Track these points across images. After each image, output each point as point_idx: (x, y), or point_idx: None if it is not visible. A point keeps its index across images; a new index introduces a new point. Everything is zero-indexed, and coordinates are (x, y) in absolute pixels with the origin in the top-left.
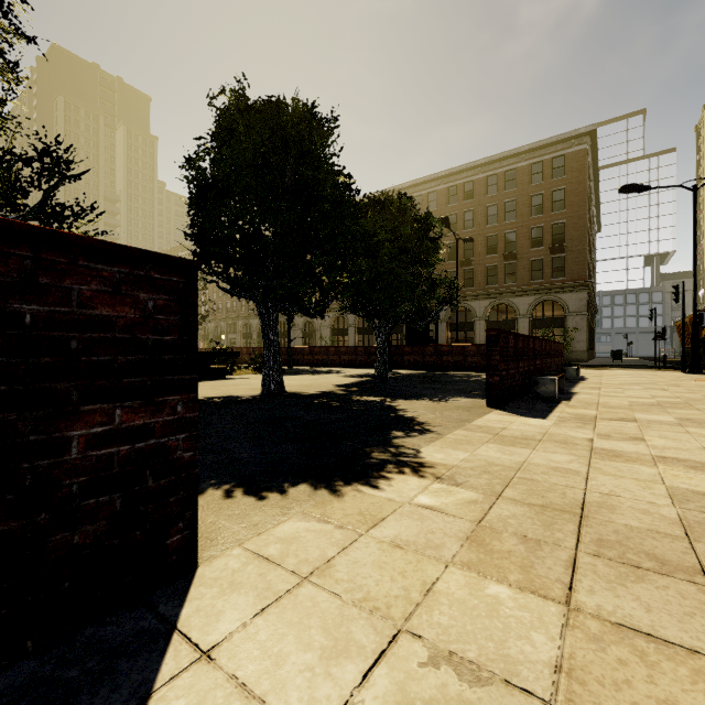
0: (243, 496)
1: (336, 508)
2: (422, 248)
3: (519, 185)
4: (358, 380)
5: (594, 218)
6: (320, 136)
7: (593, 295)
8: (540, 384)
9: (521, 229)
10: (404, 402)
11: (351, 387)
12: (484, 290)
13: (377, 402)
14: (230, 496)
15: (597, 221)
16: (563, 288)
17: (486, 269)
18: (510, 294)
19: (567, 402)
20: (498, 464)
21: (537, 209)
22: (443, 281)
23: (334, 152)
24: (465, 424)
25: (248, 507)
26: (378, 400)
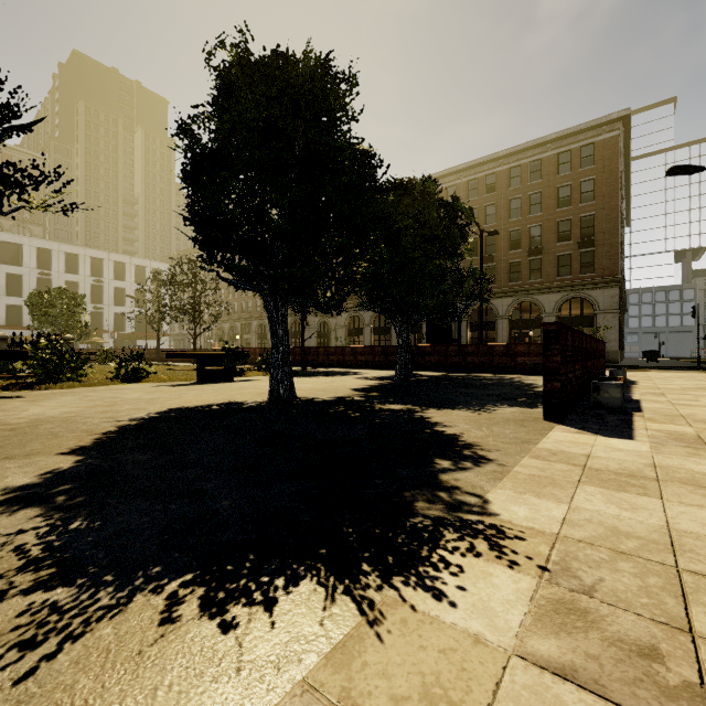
0: (196, 617)
1: (372, 669)
2: (449, 236)
3: (544, 176)
4: (377, 383)
5: (623, 211)
6: (335, 102)
7: (624, 292)
8: (601, 391)
9: (547, 223)
10: (438, 412)
11: (371, 391)
12: (506, 287)
13: (404, 412)
14: (172, 616)
15: (626, 215)
16: (593, 284)
17: (509, 265)
18: (535, 291)
19: (641, 414)
20: (627, 532)
21: (563, 202)
22: (473, 272)
23: (352, 116)
24: (530, 448)
25: (194, 658)
26: (405, 409)
